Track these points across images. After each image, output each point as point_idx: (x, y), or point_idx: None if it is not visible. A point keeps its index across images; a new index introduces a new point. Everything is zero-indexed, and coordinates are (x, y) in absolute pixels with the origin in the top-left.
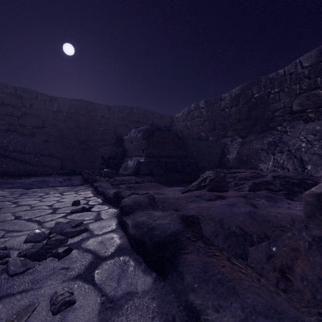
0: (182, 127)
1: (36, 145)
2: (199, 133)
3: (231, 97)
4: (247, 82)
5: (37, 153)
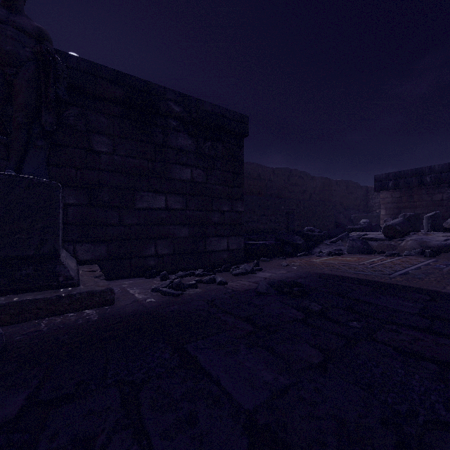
0: None
1: None
2: None
3: None
4: None
5: None
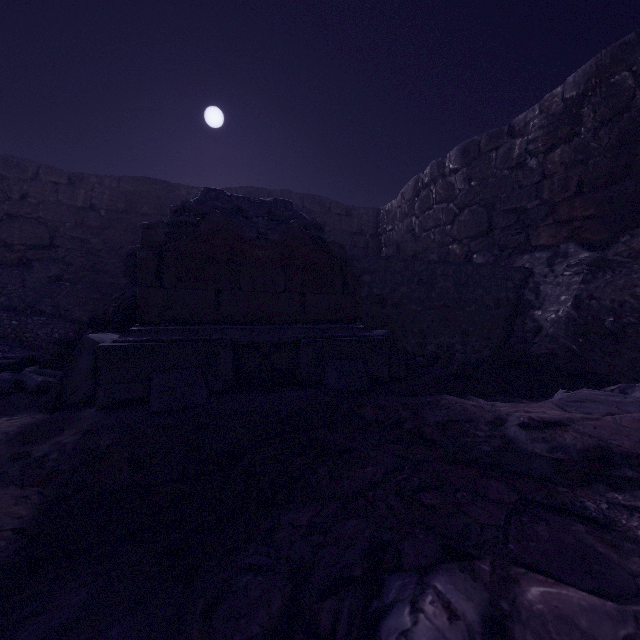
0: (400, 235)
1: (30, 288)
2: (446, 246)
3: (547, 117)
4: (614, 44)
5: (27, 308)
